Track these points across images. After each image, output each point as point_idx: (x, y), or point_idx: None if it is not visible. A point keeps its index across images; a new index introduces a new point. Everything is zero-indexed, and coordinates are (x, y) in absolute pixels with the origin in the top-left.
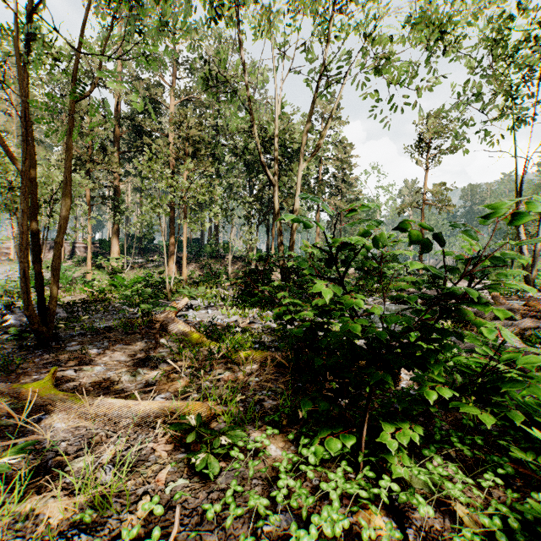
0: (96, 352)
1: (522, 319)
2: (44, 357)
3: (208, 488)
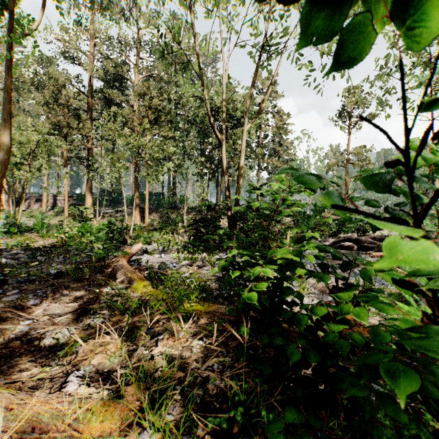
0: (32, 303)
1: None
2: None
3: None
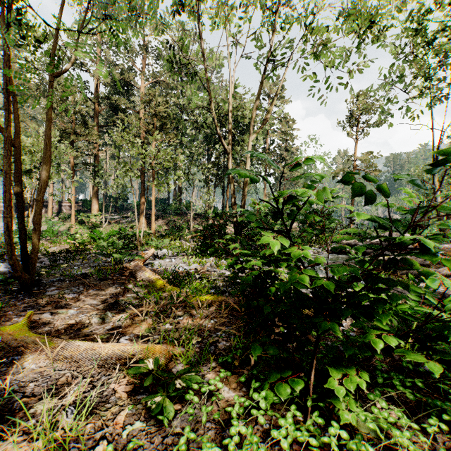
0: (72, 296)
1: (444, 267)
2: (25, 300)
3: (163, 431)
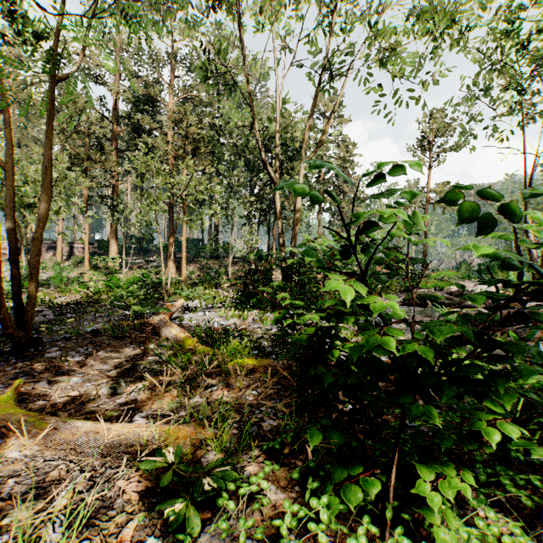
0: (77, 359)
1: None
2: (18, 365)
3: None
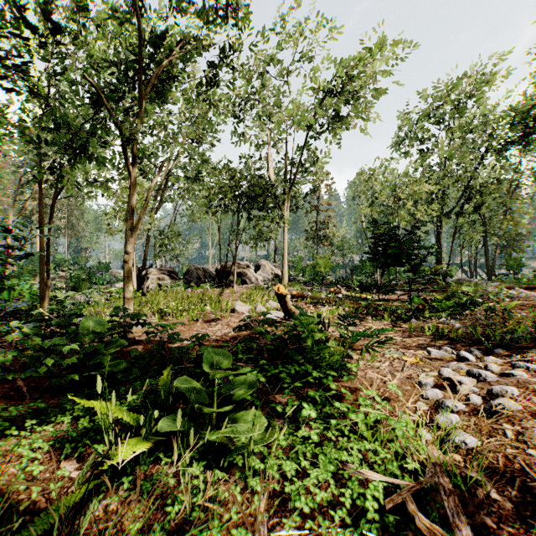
0: None
1: None
2: None
3: None
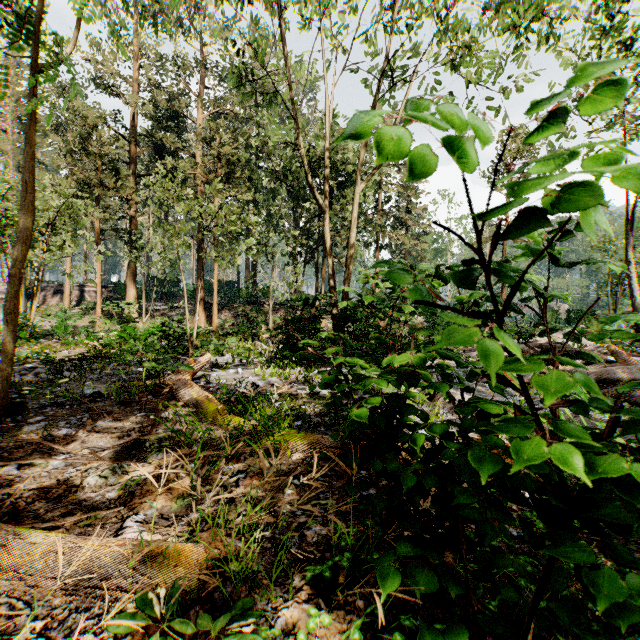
0: (65, 433)
1: None
2: None
3: None
